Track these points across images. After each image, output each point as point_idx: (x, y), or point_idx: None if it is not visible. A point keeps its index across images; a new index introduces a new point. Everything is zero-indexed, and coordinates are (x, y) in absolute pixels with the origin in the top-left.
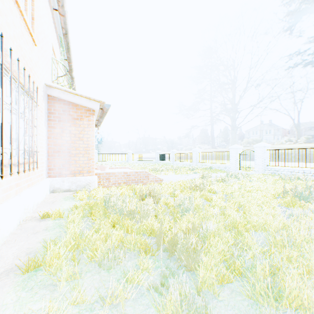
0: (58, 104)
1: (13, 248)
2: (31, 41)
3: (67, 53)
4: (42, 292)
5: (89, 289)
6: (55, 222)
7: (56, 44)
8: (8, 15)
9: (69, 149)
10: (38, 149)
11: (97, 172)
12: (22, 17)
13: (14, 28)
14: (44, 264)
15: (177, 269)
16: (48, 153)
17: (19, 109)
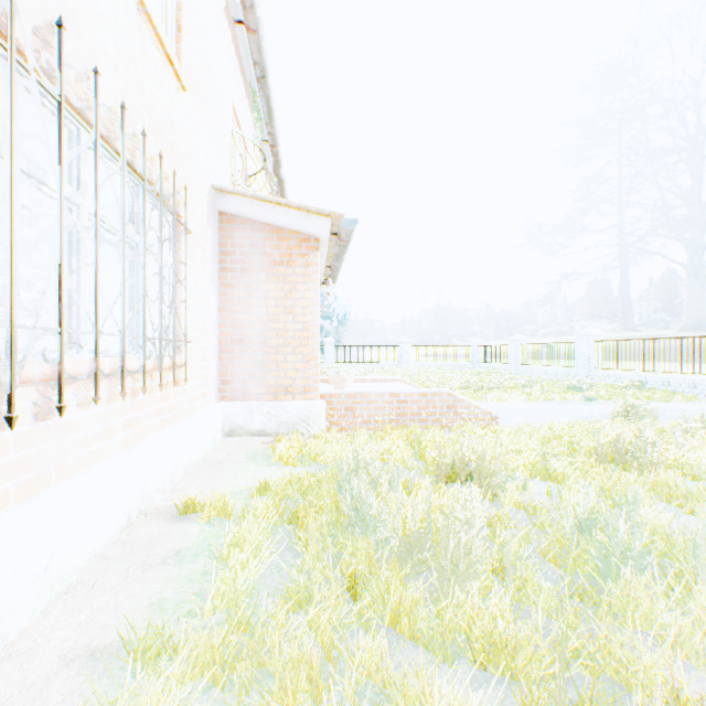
0: (240, 232)
1: (72, 617)
2: (173, 80)
3: (267, 125)
4: None
5: None
6: (205, 532)
7: (244, 105)
8: None
9: (264, 336)
10: (194, 336)
11: (326, 392)
12: (146, 16)
13: (118, 33)
14: None
15: None
16: (221, 346)
17: (124, 231)
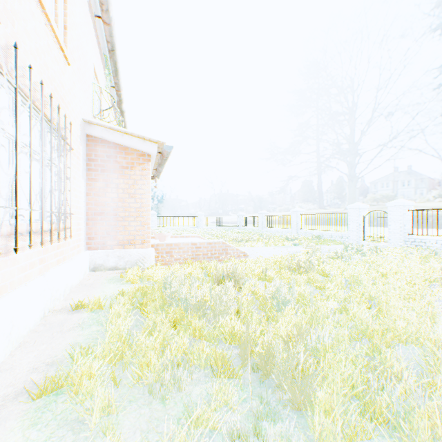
0: (100, 148)
1: (29, 354)
2: (63, 59)
3: (114, 78)
4: (61, 433)
5: (132, 433)
6: (92, 315)
7: (100, 66)
8: (28, 20)
9: (116, 211)
10: (73, 210)
11: (155, 243)
12: (49, 25)
13: (37, 39)
14: (67, 386)
15: (274, 405)
16: (88, 216)
17: (43, 153)
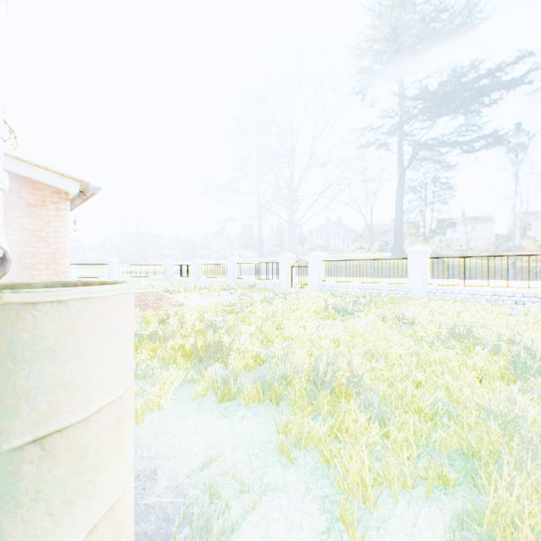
0: None
1: None
2: None
3: None
4: None
5: None
6: None
7: None
8: None
9: (21, 257)
10: None
11: None
12: None
13: None
14: None
15: None
16: None
17: None
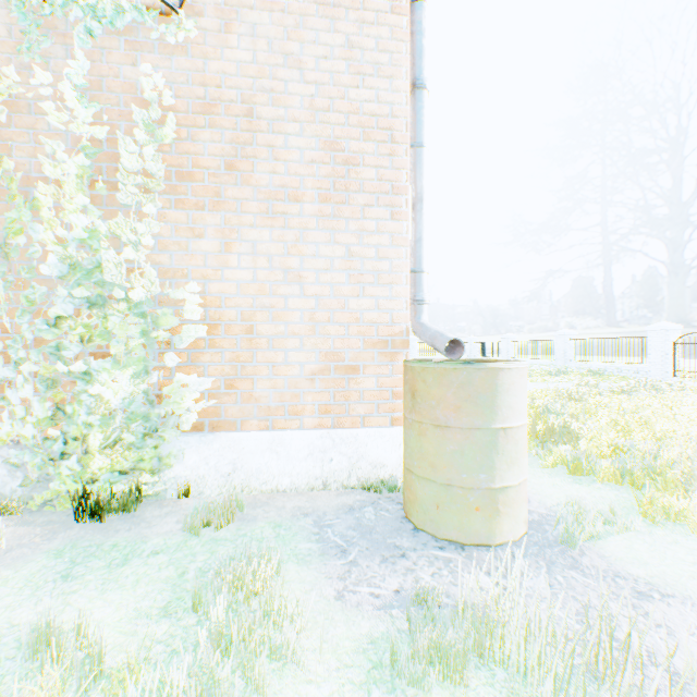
0: None
1: None
2: None
3: None
4: None
5: None
6: None
7: None
8: None
9: None
10: None
11: None
12: None
13: None
14: None
15: None
16: None
17: None
